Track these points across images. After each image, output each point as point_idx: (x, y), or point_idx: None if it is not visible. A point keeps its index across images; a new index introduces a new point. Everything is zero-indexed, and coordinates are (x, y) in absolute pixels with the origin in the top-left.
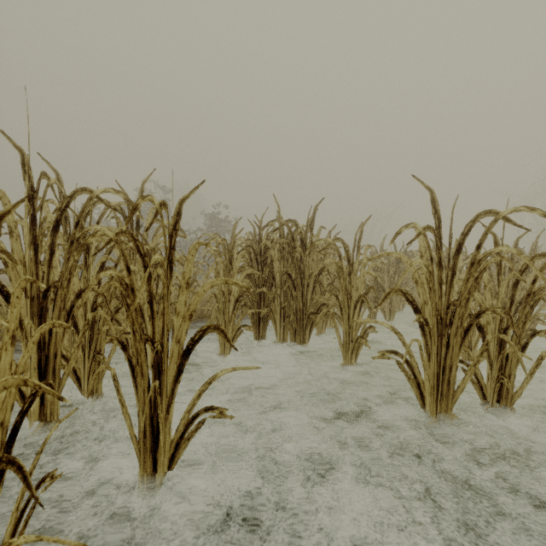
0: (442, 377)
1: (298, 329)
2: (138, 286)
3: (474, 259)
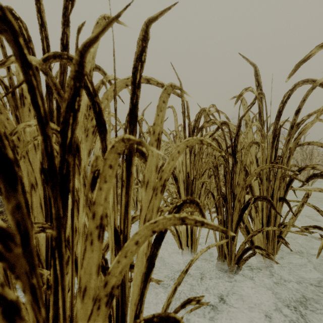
0: None
1: None
2: None
3: None
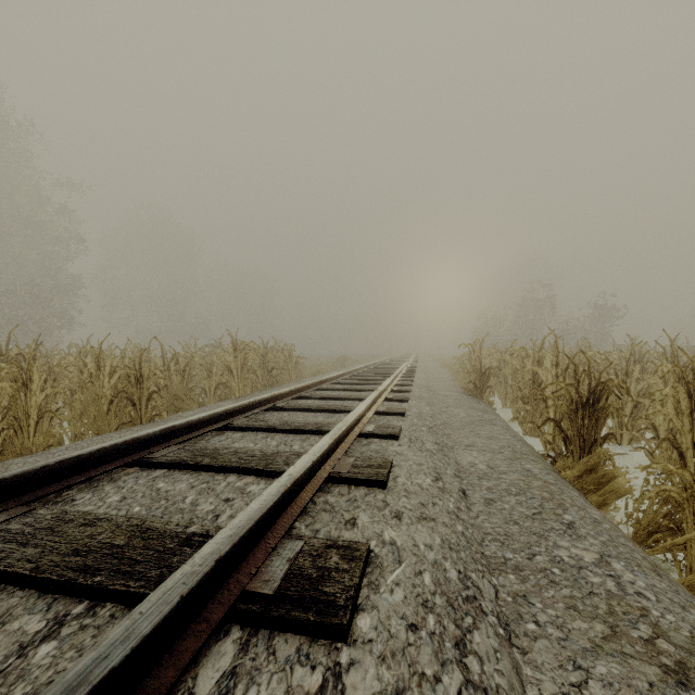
0: None
1: None
2: None
3: None
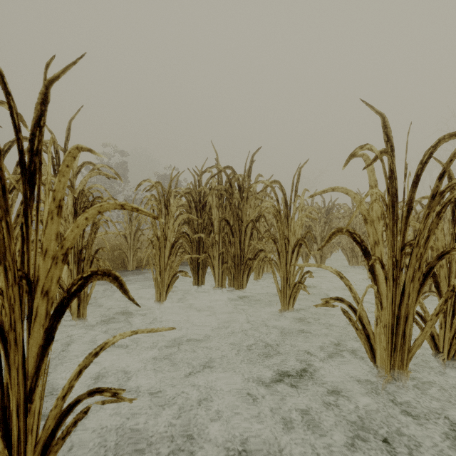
0: (396, 328)
1: (235, 275)
2: (62, 229)
3: (436, 191)
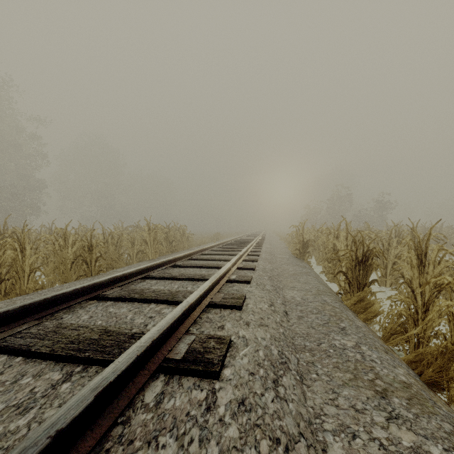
0: None
1: None
2: None
3: None
